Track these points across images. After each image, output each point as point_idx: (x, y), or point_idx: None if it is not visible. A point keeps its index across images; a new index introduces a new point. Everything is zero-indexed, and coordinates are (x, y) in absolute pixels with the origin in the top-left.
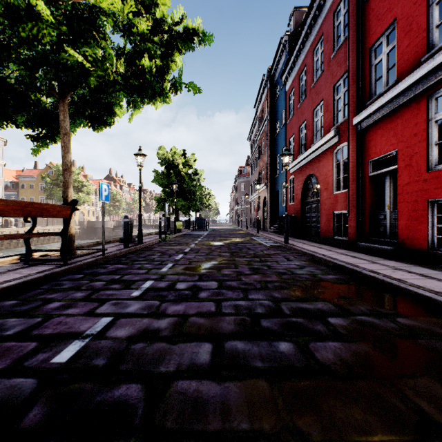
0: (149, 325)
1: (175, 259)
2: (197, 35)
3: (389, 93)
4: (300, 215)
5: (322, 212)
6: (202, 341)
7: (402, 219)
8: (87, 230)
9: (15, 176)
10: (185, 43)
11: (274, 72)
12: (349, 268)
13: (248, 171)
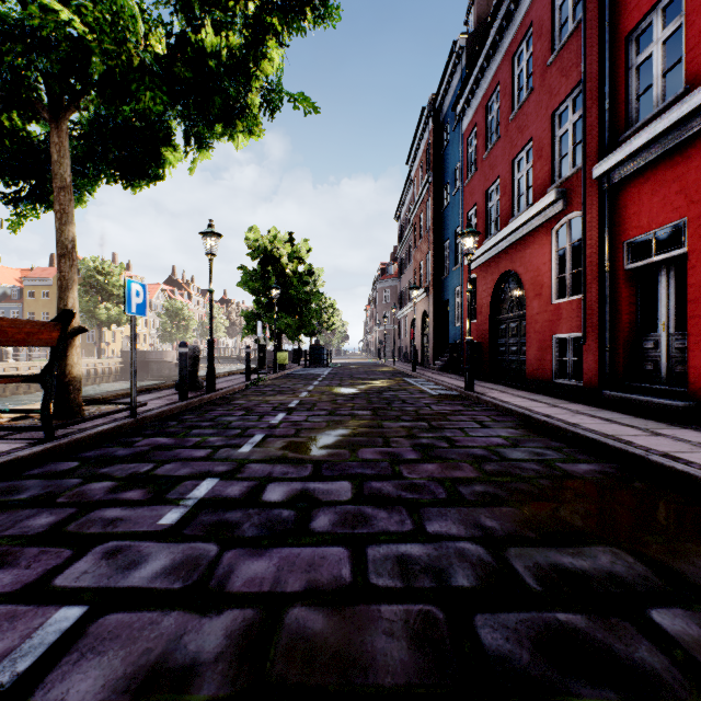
0: (173, 644)
1: (269, 423)
2: (310, 3)
3: (671, 112)
4: (489, 341)
5: (531, 336)
6: None
7: (698, 350)
8: None
9: (19, 278)
10: (288, 18)
11: (441, 103)
12: (616, 447)
13: (396, 270)
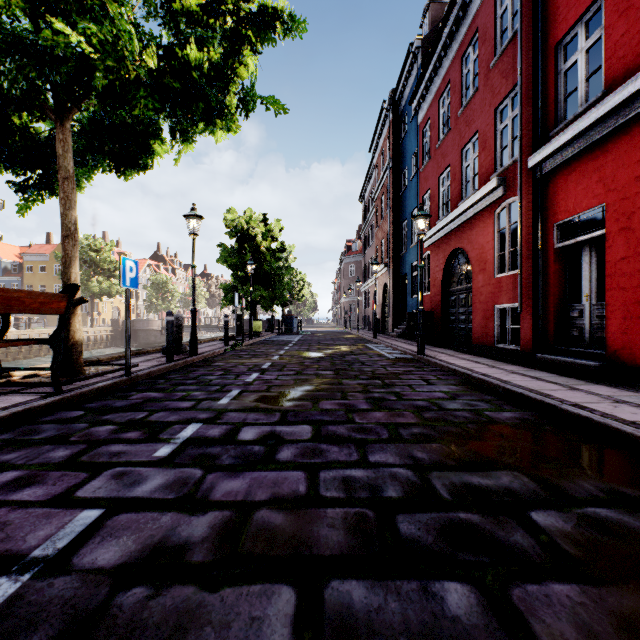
0: (170, 532)
1: (244, 381)
2: (280, 19)
3: (591, 112)
4: (441, 310)
5: (477, 306)
6: (276, 580)
7: (614, 317)
8: (123, 333)
9: (18, 254)
10: (261, 31)
11: (399, 97)
12: (536, 399)
13: (360, 247)
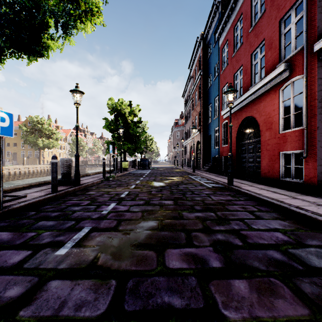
0: None
1: (100, 214)
2: None
3: None
4: (235, 155)
5: (264, 152)
6: None
7: None
8: None
9: None
10: None
11: (207, 34)
12: None
13: (182, 123)
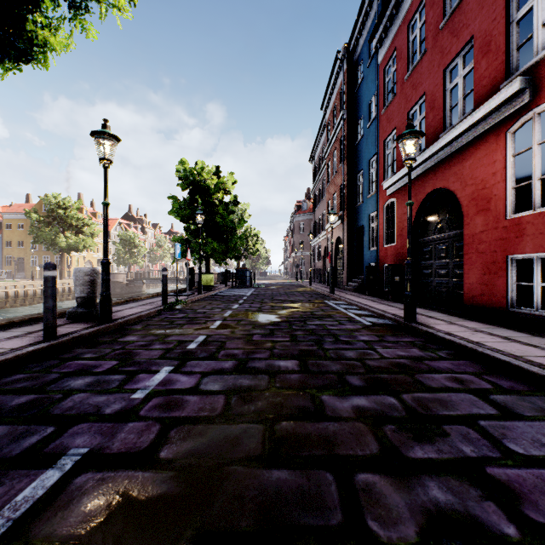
0: None
1: (127, 400)
2: None
3: None
4: None
5: (472, 257)
6: None
7: None
8: None
9: (0, 213)
10: None
11: (354, 46)
12: None
13: (309, 207)
